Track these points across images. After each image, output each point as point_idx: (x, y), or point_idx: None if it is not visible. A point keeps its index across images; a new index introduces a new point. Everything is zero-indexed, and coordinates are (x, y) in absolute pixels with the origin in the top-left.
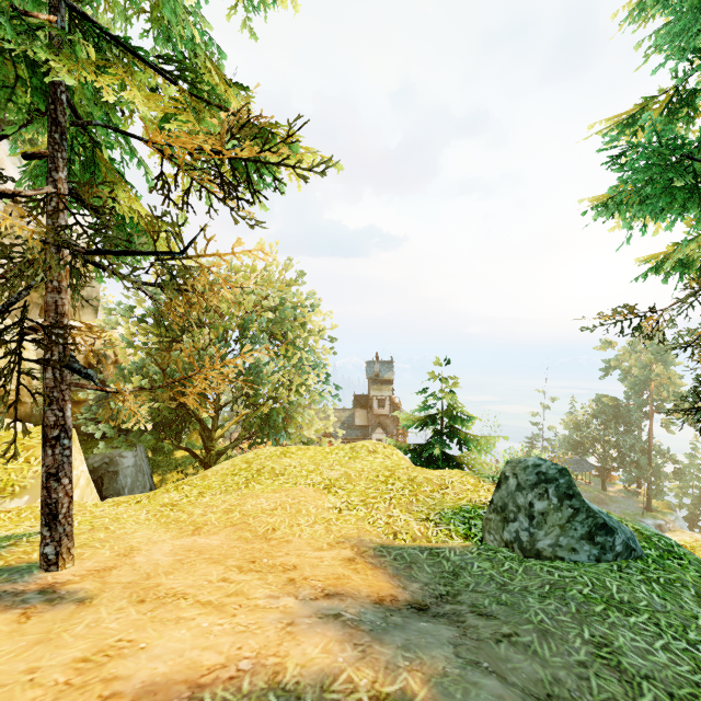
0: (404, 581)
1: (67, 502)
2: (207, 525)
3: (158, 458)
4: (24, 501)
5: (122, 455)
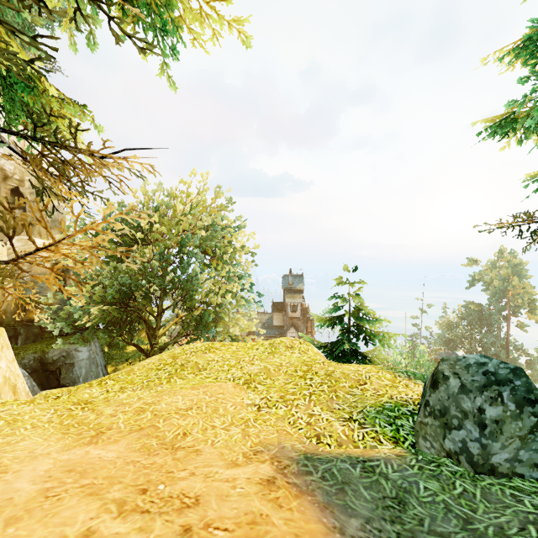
0: (339, 514)
1: None
2: (111, 429)
3: (112, 352)
4: None
5: (77, 349)
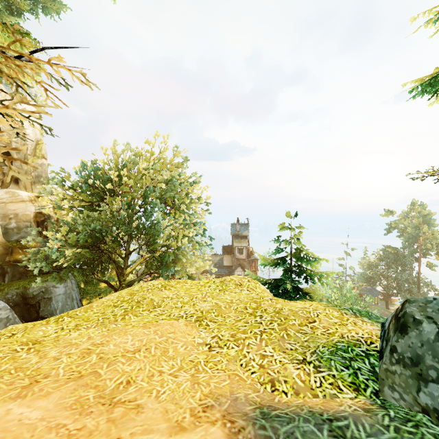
0: None
1: None
2: (48, 377)
3: (87, 287)
4: None
5: (55, 286)
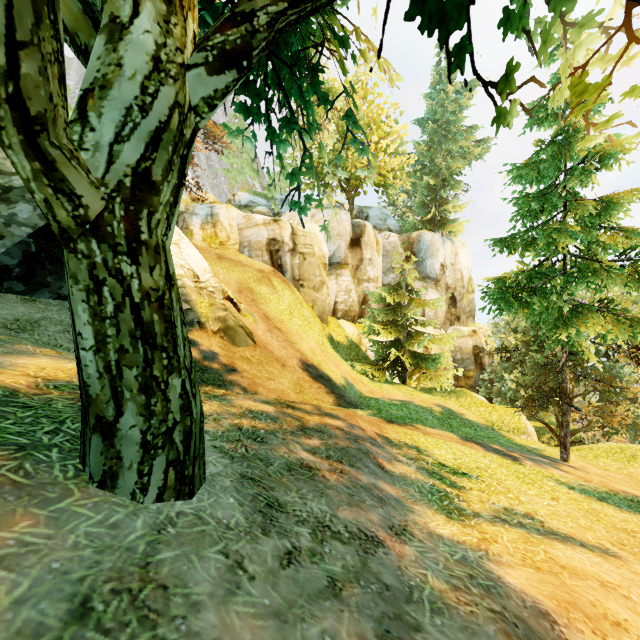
0: None
1: (568, 444)
2: (610, 470)
3: None
4: (525, 437)
5: None
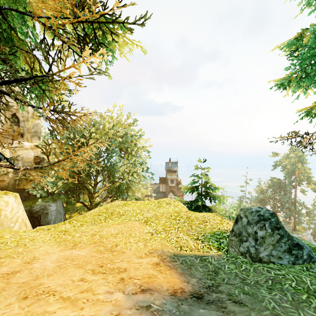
0: (187, 277)
1: None
2: (80, 243)
3: (68, 206)
4: None
5: (50, 205)
